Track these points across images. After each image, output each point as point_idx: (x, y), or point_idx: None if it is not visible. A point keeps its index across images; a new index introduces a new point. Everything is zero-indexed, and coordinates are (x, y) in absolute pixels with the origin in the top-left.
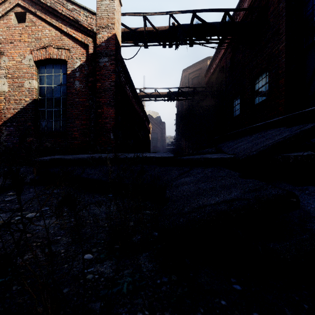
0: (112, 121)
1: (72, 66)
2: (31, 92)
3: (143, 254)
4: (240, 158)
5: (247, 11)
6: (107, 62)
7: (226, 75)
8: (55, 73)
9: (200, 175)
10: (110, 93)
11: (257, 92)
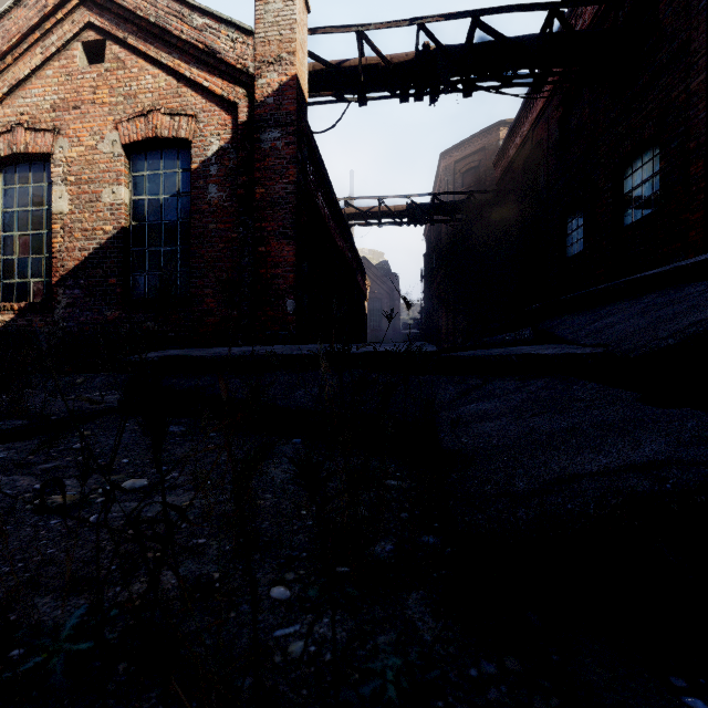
0: (289, 273)
1: (201, 152)
2: (116, 213)
3: (414, 592)
4: (630, 355)
5: (604, 5)
6: (279, 141)
7: (547, 161)
8: (167, 168)
9: (519, 397)
10: (286, 209)
11: (630, 198)
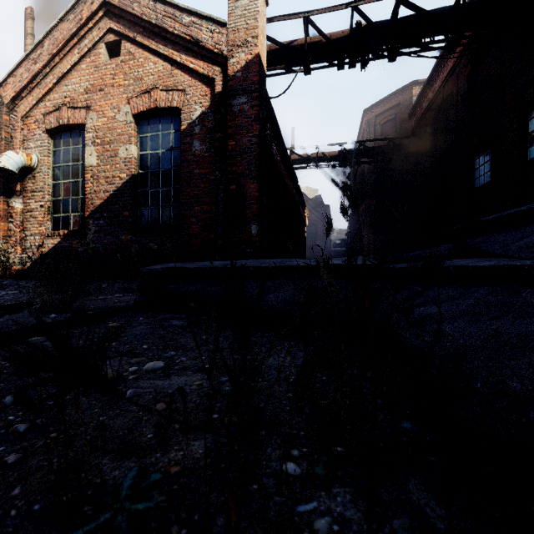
0: (254, 205)
1: (188, 116)
2: (128, 164)
3: (411, 477)
4: None
5: None
6: (245, 104)
7: (457, 110)
8: (163, 130)
9: (467, 303)
10: (251, 156)
11: None
